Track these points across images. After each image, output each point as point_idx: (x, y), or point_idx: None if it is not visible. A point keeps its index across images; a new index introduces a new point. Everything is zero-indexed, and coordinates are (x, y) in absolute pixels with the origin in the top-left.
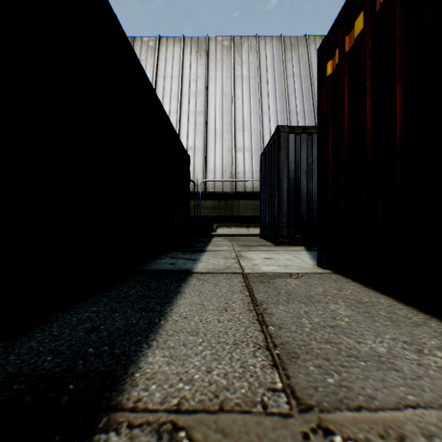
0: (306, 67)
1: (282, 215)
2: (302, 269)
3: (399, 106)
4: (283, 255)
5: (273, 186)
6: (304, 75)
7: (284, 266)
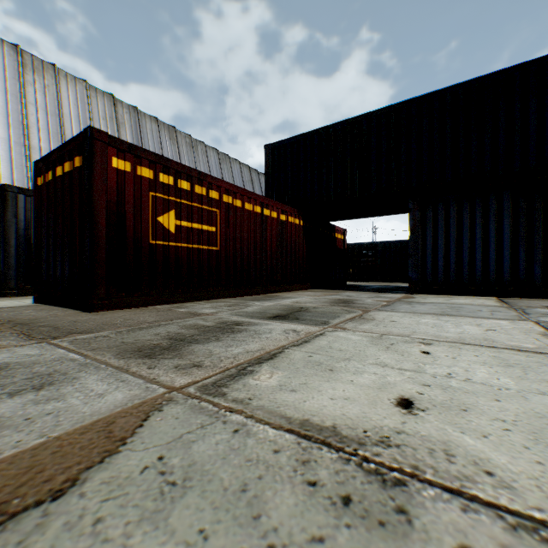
0: (55, 102)
1: (11, 268)
2: (20, 305)
3: (63, 227)
4: (8, 302)
5: (0, 239)
6: (53, 111)
7: (4, 305)
